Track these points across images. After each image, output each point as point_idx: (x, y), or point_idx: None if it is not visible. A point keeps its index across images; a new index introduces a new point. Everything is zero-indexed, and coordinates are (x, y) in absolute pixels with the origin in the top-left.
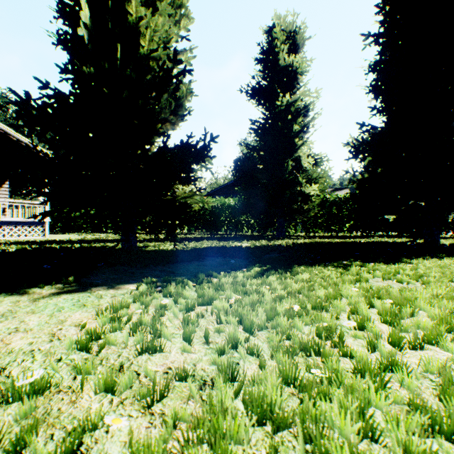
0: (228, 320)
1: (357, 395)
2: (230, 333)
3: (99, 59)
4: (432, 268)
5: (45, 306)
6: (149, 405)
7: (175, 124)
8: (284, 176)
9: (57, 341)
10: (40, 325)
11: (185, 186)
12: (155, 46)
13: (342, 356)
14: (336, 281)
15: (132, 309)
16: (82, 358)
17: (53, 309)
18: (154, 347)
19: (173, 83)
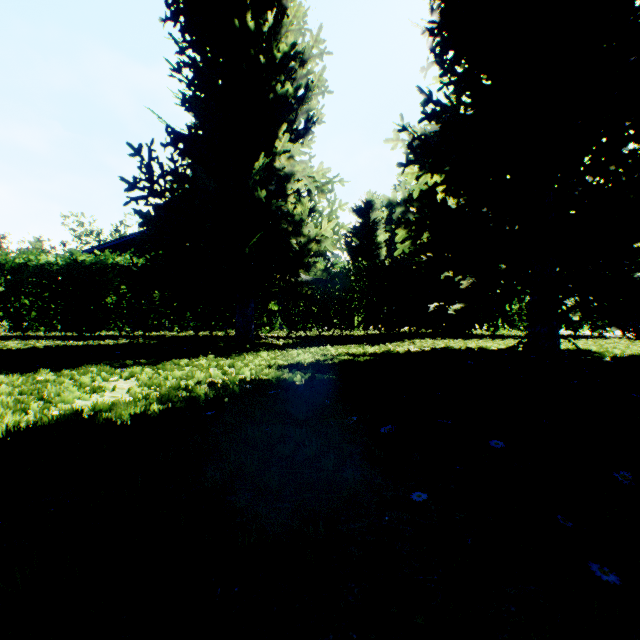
0: None
1: None
2: None
3: None
4: None
5: None
6: None
7: None
8: (256, 196)
9: None
10: None
11: None
12: None
13: None
14: None
15: None
16: None
17: None
18: None
19: None
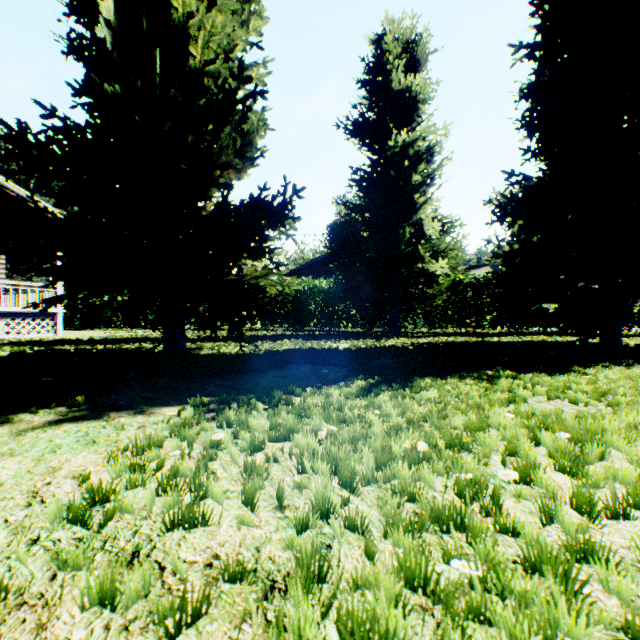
0: (315, 467)
1: (538, 618)
2: (317, 492)
3: (129, 75)
4: (618, 381)
5: (32, 443)
6: (172, 635)
7: (242, 171)
8: (398, 247)
9: (38, 506)
10: (18, 476)
11: (256, 260)
12: (212, 56)
13: (500, 532)
14: (480, 403)
15: (167, 448)
16: (73, 538)
17: (44, 449)
18: (193, 518)
19: (238, 111)
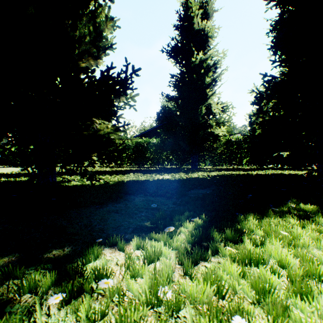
0: None
1: None
2: None
3: None
4: None
5: None
6: None
7: (97, 57)
8: (198, 119)
9: None
10: None
11: (106, 119)
12: None
13: None
14: None
15: None
16: None
17: None
18: None
19: (92, 10)
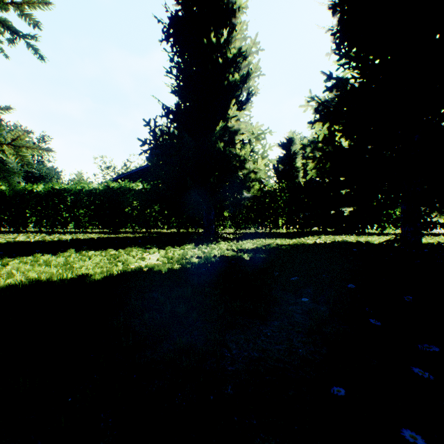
0: None
1: None
2: None
3: None
4: None
5: None
6: None
7: None
8: (217, 146)
9: None
10: None
11: None
12: None
13: None
14: None
15: None
16: None
17: None
18: None
19: None
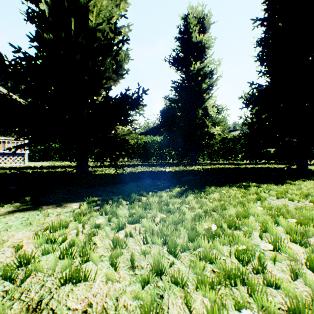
0: (153, 240)
1: None
2: (154, 258)
3: (58, 30)
4: (312, 188)
5: None
6: None
7: (116, 81)
8: (195, 120)
9: None
10: None
11: (124, 126)
12: (101, 20)
13: (267, 285)
14: (242, 201)
15: (70, 228)
16: (2, 290)
17: (1, 228)
18: (78, 277)
19: (115, 50)
